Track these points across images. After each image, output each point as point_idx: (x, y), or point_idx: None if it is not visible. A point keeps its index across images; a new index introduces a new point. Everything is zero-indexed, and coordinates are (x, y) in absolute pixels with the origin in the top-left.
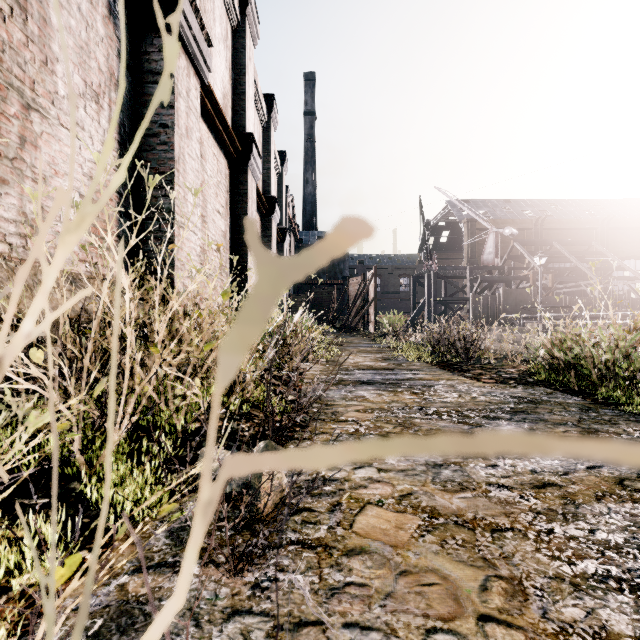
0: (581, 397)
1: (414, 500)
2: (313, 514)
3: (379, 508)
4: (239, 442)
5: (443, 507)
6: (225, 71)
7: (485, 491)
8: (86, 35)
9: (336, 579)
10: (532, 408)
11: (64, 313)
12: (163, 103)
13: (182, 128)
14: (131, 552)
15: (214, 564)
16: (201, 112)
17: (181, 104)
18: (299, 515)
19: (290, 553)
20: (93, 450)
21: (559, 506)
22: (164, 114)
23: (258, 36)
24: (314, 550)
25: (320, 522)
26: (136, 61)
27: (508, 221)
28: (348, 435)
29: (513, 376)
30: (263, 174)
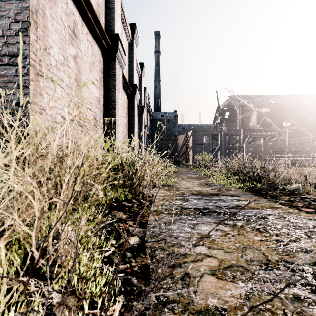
0: None
1: None
2: None
3: None
4: None
5: None
6: None
7: None
8: None
9: None
10: None
11: None
12: None
13: None
14: None
15: None
16: (75, 3)
17: None
18: None
19: None
20: None
21: None
22: None
23: None
24: None
25: None
26: None
27: (261, 106)
28: None
29: None
30: (129, 71)
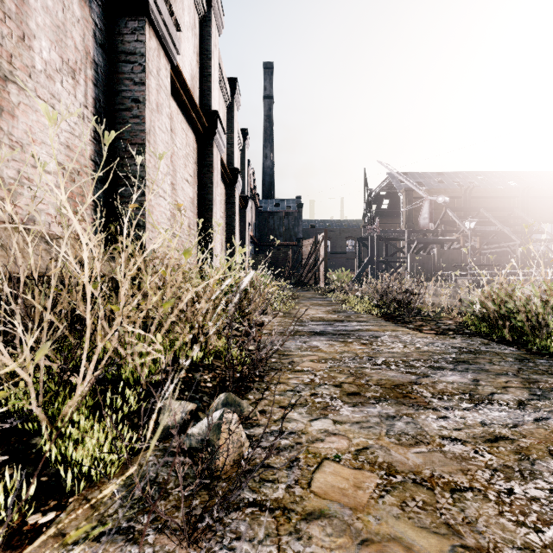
0: (516, 347)
1: (370, 455)
2: (271, 471)
3: (336, 464)
4: (201, 393)
5: (400, 463)
6: (193, 56)
7: (439, 445)
8: (63, 15)
9: (295, 550)
10: (473, 358)
11: (24, 271)
12: (135, 80)
13: (153, 103)
14: (85, 515)
15: (169, 530)
16: (171, 91)
17: (152, 82)
18: (257, 472)
19: (247, 517)
20: (57, 404)
21: (514, 462)
22: (136, 90)
23: (223, 26)
24: (272, 513)
25: (278, 480)
26: (111, 42)
27: (441, 190)
28: (304, 385)
29: (451, 327)
30: (227, 148)
